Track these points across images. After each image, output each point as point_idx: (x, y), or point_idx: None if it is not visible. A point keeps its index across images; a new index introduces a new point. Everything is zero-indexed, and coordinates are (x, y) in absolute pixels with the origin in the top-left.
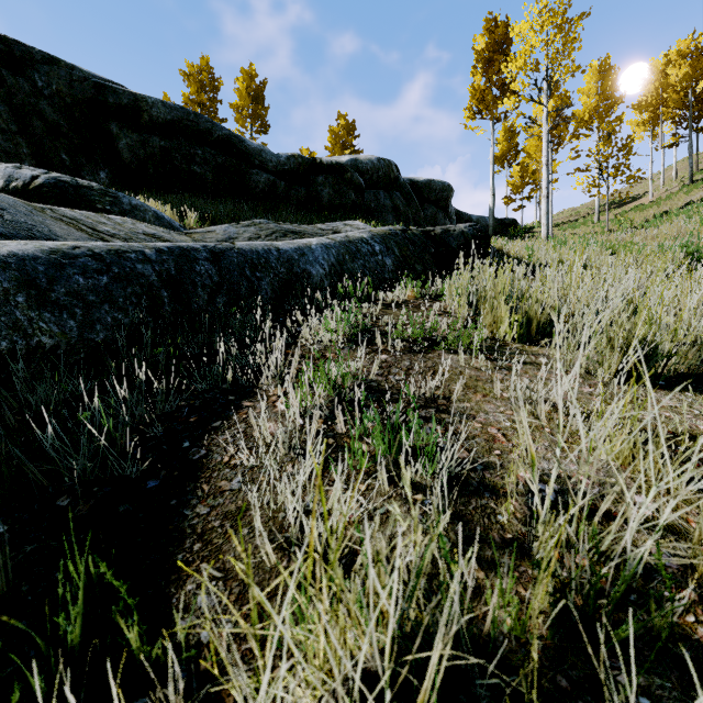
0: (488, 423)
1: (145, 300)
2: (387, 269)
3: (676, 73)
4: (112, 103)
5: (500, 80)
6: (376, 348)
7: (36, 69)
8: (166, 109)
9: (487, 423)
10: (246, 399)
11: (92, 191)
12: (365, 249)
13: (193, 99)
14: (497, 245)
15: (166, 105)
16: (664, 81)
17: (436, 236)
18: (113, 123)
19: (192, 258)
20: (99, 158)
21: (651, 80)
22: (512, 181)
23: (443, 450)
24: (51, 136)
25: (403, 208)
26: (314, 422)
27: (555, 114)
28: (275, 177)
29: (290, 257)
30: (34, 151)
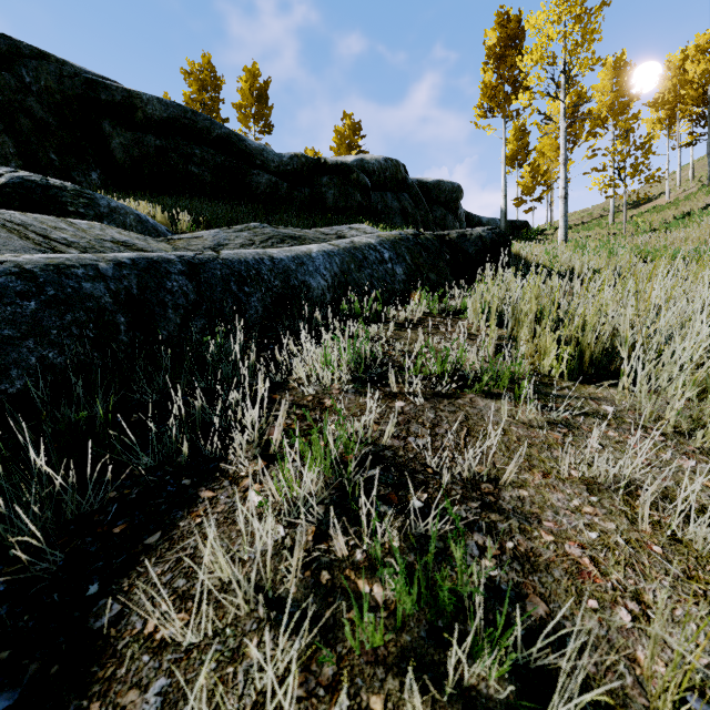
0: (562, 533)
1: (92, 329)
2: (397, 279)
3: (694, 68)
4: (104, 100)
5: (512, 76)
6: (389, 391)
7: (24, 64)
8: (162, 106)
9: (561, 533)
10: (206, 484)
11: (64, 192)
12: (372, 257)
13: (195, 98)
14: (513, 249)
15: (162, 103)
16: (681, 78)
17: (451, 241)
18: (106, 121)
19: (163, 272)
20: (91, 158)
21: (668, 77)
22: (523, 182)
23: (504, 599)
24: (39, 135)
25: (411, 210)
26: (298, 551)
27: (570, 111)
28: (277, 178)
29: (286, 267)
30: (21, 150)
